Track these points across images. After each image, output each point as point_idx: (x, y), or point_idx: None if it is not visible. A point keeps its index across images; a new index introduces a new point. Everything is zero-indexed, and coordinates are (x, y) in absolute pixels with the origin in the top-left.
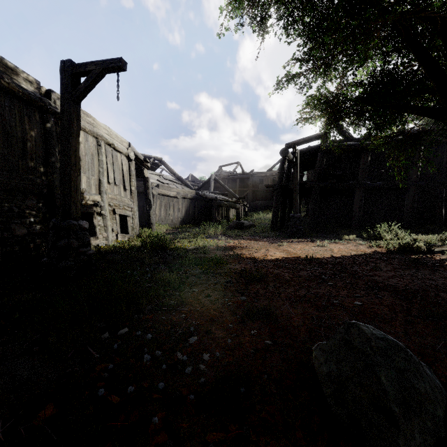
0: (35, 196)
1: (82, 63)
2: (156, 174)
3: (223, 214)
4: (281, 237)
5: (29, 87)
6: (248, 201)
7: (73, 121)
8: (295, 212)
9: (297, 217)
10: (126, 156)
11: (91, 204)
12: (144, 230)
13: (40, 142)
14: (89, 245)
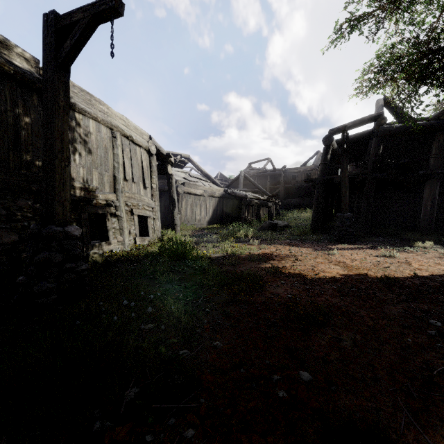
0: (30, 195)
1: (68, 13)
2: (183, 171)
3: (253, 213)
4: (326, 241)
5: (25, 65)
6: (279, 199)
7: (59, 93)
8: (344, 211)
9: (347, 217)
10: (146, 150)
11: (104, 204)
12: (168, 232)
13: (38, 130)
14: (79, 258)
